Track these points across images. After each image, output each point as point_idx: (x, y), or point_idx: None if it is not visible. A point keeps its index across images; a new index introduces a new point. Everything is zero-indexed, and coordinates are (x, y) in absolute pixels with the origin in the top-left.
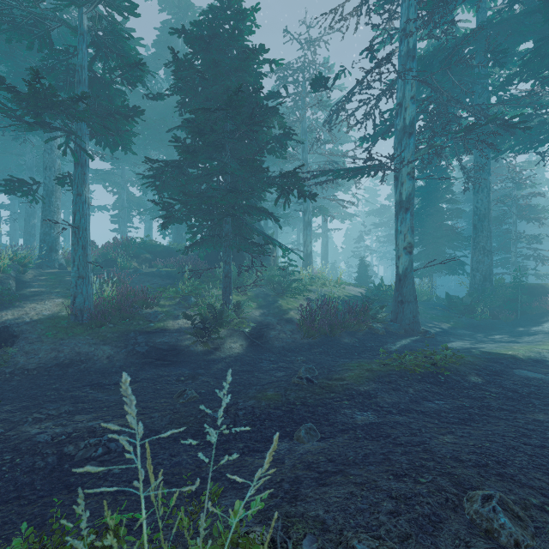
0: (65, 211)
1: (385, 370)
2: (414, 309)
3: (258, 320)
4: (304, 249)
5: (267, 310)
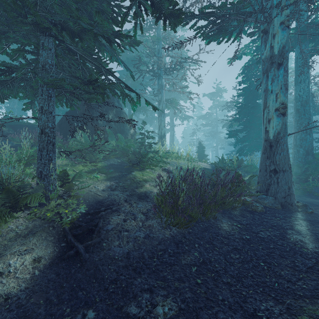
0: None
1: None
2: (289, 179)
3: (98, 198)
4: (159, 131)
5: (116, 183)
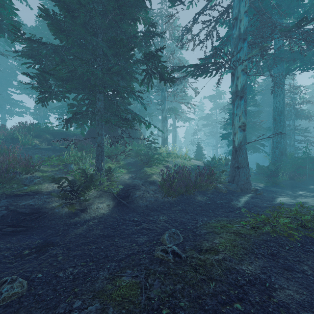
0: (2, 111)
1: (255, 234)
2: (247, 172)
3: (126, 182)
4: (162, 135)
5: (134, 174)
